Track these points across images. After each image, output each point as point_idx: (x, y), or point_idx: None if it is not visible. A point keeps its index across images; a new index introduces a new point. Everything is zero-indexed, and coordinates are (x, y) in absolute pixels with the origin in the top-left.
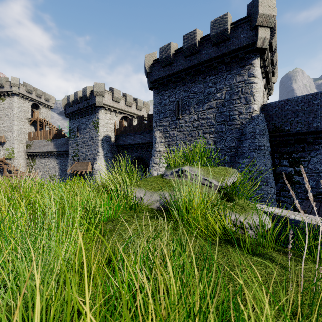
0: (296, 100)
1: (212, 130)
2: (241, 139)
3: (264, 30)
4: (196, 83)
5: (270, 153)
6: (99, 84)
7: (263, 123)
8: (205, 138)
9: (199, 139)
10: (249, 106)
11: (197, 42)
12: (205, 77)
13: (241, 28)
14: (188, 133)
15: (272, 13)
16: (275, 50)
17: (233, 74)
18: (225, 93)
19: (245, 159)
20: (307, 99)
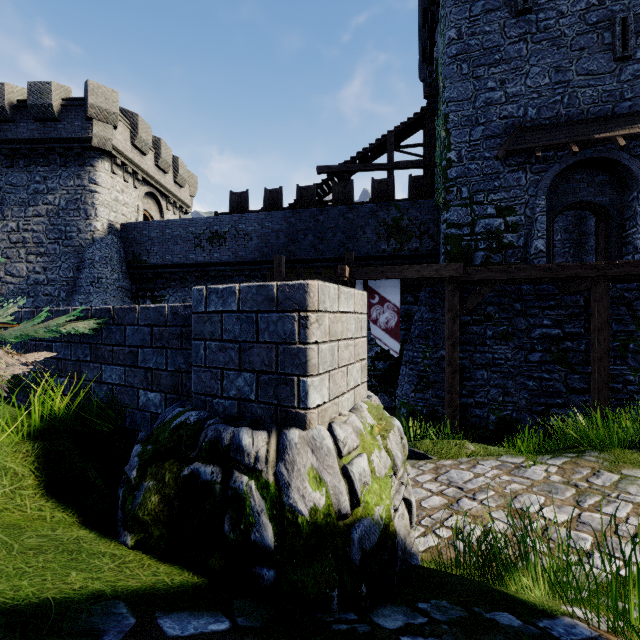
0: (153, 226)
1: (40, 250)
2: (80, 267)
3: (103, 127)
4: (16, 171)
5: (128, 290)
6: None
7: (110, 248)
8: (30, 262)
9: (21, 263)
10: (91, 223)
11: (7, 105)
12: (27, 164)
13: (75, 112)
14: (2, 251)
15: (113, 109)
16: (160, 154)
17: (70, 173)
18: (60, 198)
19: (80, 295)
20: (161, 226)
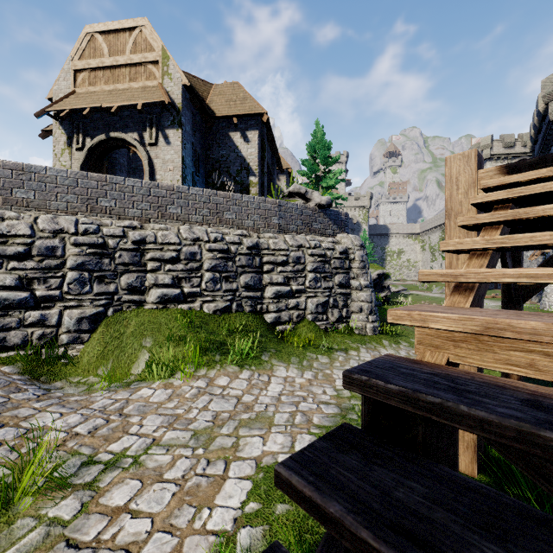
0: None
1: None
2: None
3: None
4: None
5: None
6: (552, 77)
7: None
8: None
9: None
10: None
11: None
12: None
13: None
14: None
15: None
16: None
17: None
18: None
19: None
20: None
